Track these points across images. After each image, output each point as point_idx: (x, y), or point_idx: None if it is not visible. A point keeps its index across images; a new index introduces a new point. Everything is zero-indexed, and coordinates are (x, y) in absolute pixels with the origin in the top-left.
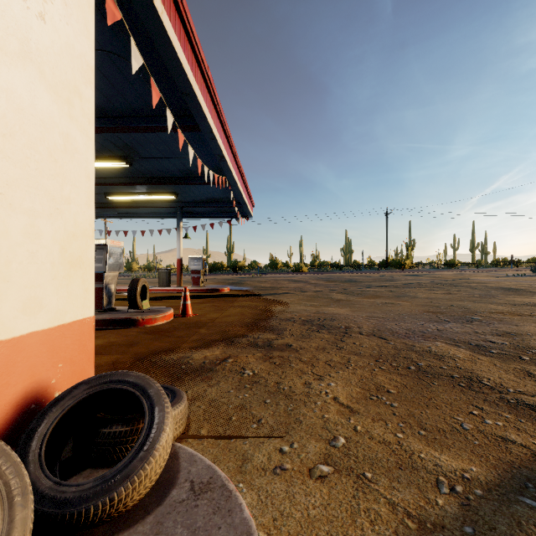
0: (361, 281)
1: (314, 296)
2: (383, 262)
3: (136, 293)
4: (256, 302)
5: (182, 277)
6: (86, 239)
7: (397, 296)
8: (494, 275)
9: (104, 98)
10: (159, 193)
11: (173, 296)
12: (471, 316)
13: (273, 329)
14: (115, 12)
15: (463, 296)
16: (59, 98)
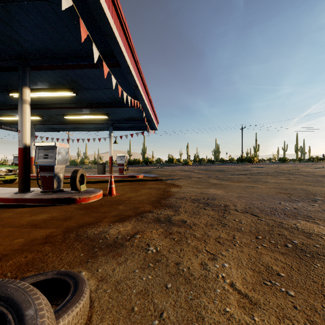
0: (227, 171)
1: (198, 180)
2: (239, 159)
3: (75, 180)
4: (160, 185)
5: (114, 168)
6: None
7: (254, 181)
8: (314, 167)
9: (52, 42)
10: (97, 114)
11: (106, 180)
12: (313, 196)
13: (171, 206)
14: None
15: (300, 182)
16: None
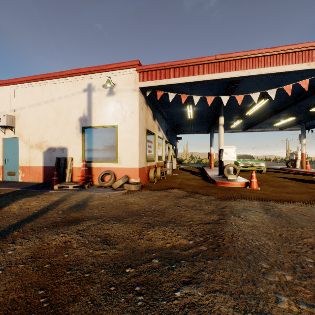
0: None
1: None
2: None
3: (223, 170)
4: None
5: None
6: (136, 154)
7: None
8: None
9: (212, 92)
10: None
11: None
12: None
13: (225, 200)
14: (161, 93)
15: None
16: (131, 133)
